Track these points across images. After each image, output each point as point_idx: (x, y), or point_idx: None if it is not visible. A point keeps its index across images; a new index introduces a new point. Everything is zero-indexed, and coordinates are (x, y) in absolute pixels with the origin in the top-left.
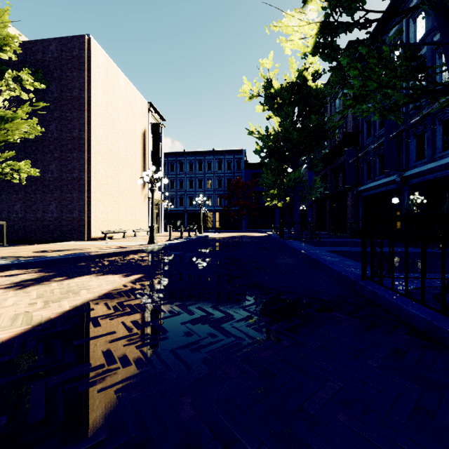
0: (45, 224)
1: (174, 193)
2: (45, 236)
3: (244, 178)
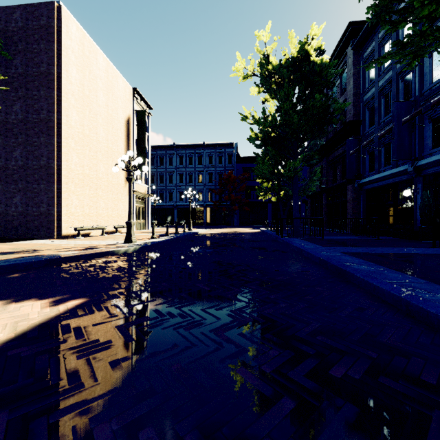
0: (8, 219)
1: (163, 188)
2: (8, 234)
3: (235, 172)
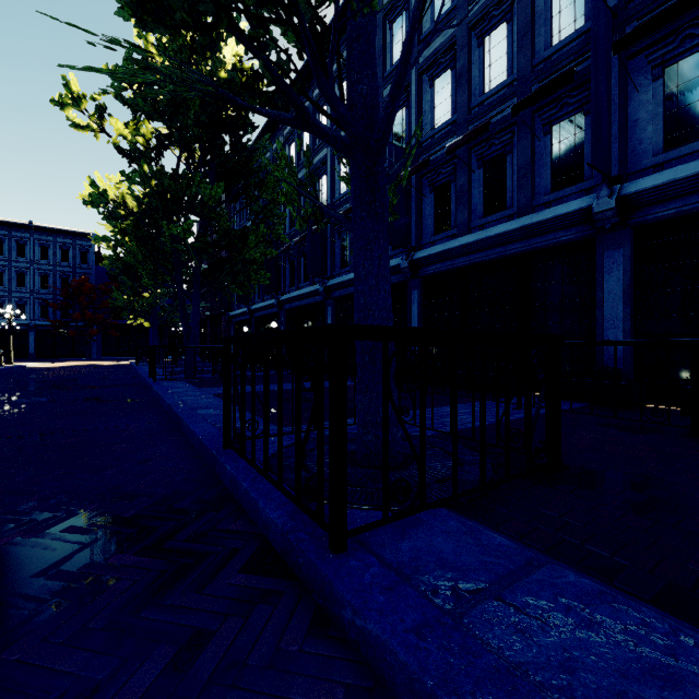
0: None
1: None
2: None
3: (95, 278)
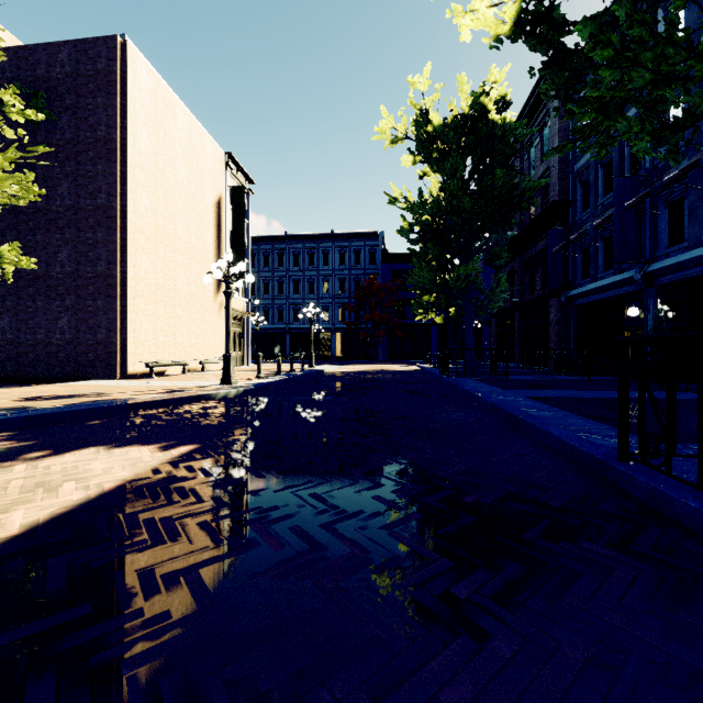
0: (51, 350)
1: (269, 302)
2: (50, 371)
3: (381, 278)
